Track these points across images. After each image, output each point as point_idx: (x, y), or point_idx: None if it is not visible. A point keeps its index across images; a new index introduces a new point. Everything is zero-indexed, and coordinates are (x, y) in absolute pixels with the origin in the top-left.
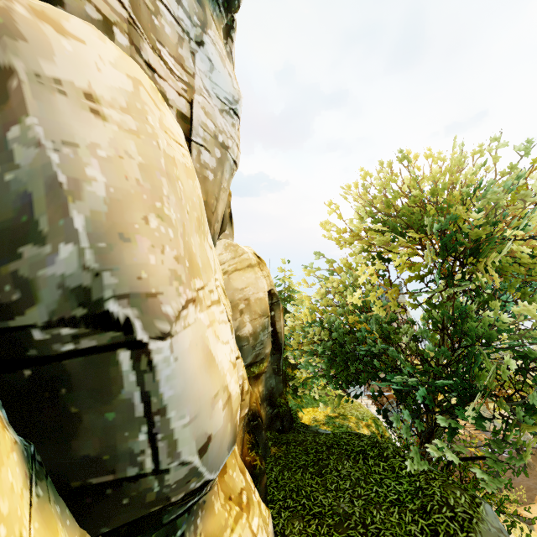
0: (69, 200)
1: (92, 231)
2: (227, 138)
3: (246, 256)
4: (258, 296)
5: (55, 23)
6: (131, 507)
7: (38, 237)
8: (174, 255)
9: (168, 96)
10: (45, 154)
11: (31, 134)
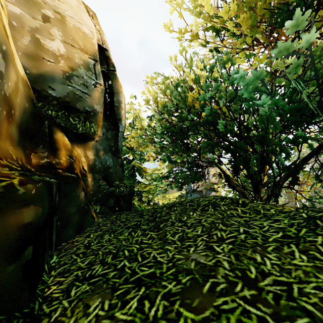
0: None
1: None
2: None
3: None
4: (81, 28)
5: None
6: None
7: None
8: None
9: None
10: None
11: None
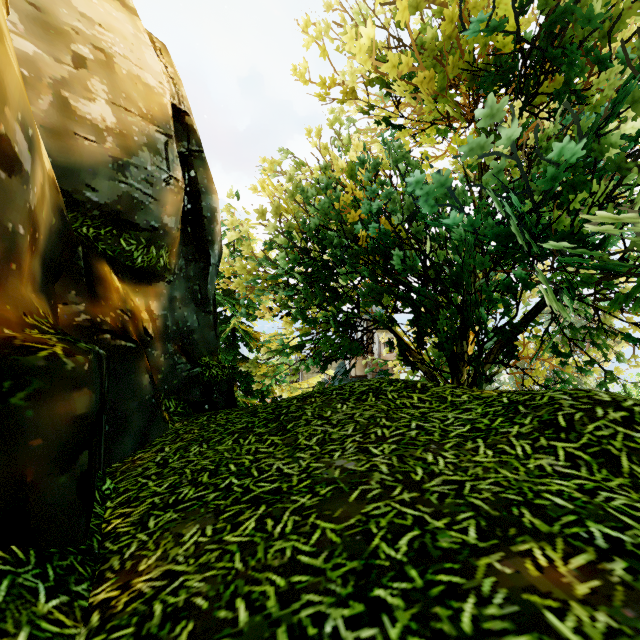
0: None
1: None
2: None
3: None
4: (142, 77)
5: None
6: None
7: None
8: None
9: None
10: None
11: None
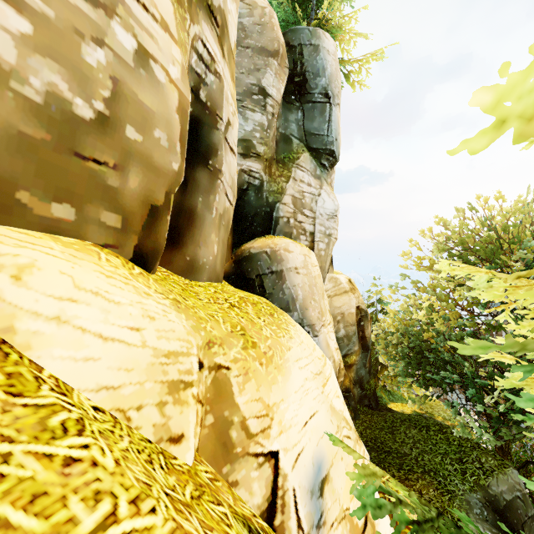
0: (296, 301)
1: (300, 308)
2: (331, 230)
3: (342, 284)
4: (351, 311)
5: (288, 250)
6: None
7: (290, 311)
8: (318, 311)
9: (305, 228)
10: (291, 291)
11: (287, 286)
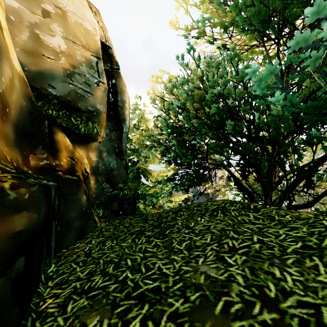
0: None
1: None
2: None
3: None
4: (83, 24)
5: None
6: None
7: None
8: None
9: None
10: None
11: None
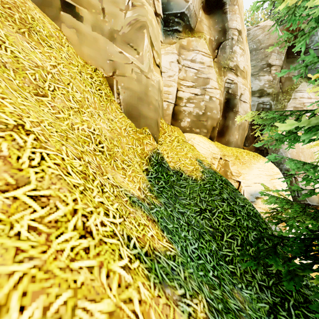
0: (285, 159)
1: None
2: None
3: None
4: None
5: None
6: (294, 200)
7: (282, 164)
8: None
9: None
10: (282, 154)
11: (281, 152)
